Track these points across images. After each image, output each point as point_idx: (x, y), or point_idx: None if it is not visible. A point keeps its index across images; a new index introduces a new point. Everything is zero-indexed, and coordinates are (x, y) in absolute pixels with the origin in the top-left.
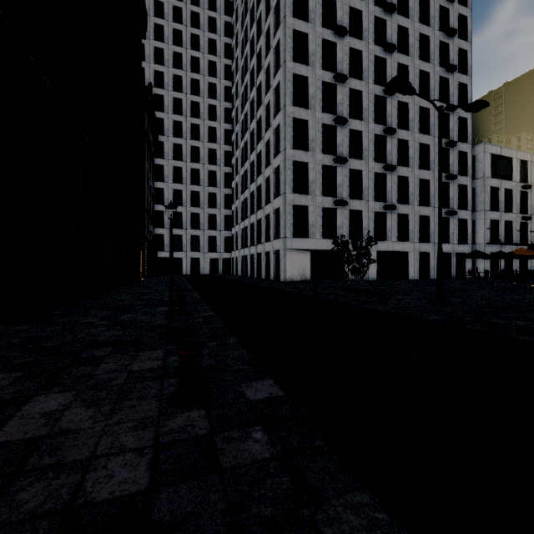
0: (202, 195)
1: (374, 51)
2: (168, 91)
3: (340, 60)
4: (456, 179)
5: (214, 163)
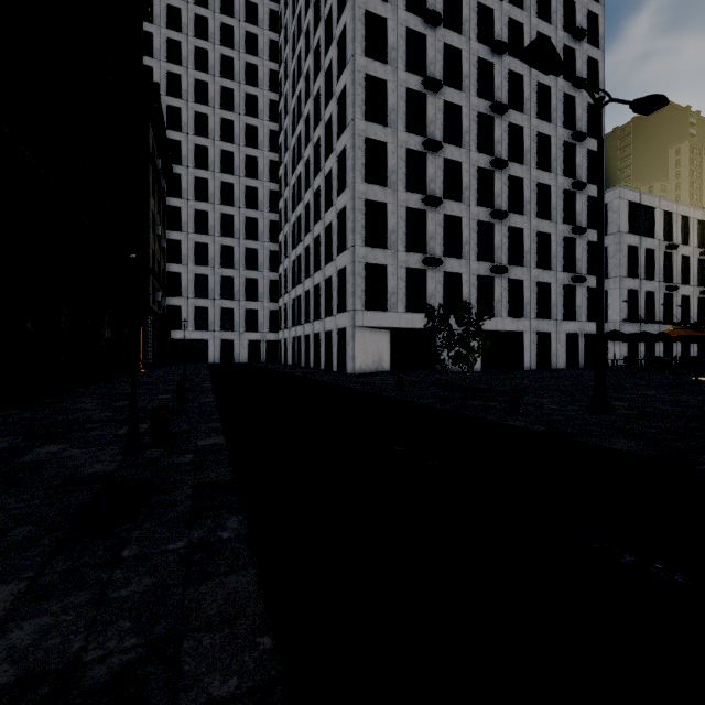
0: (237, 252)
1: (477, 51)
2: (188, 102)
3: (431, 60)
4: (585, 234)
5: (254, 208)
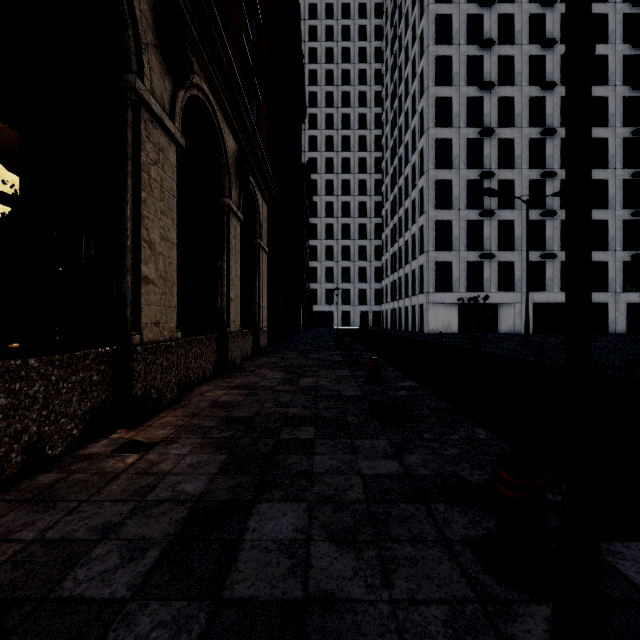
0: (352, 249)
1: (529, 93)
2: (321, 152)
3: (487, 113)
4: None
5: (364, 216)
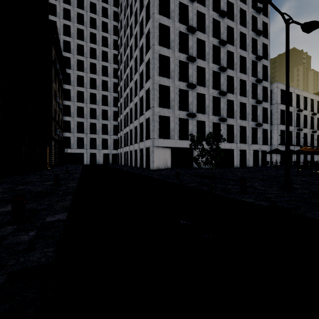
0: (98, 111)
1: (212, 15)
2: (74, 39)
3: (190, 18)
4: (261, 104)
5: (106, 90)
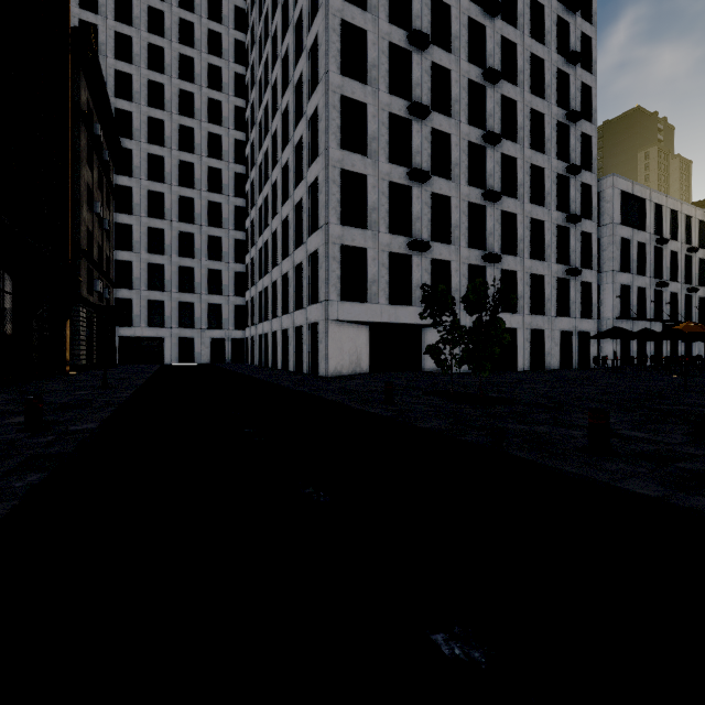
0: (198, 239)
1: (468, 10)
2: (140, 68)
3: (417, 13)
4: (579, 224)
5: (217, 191)
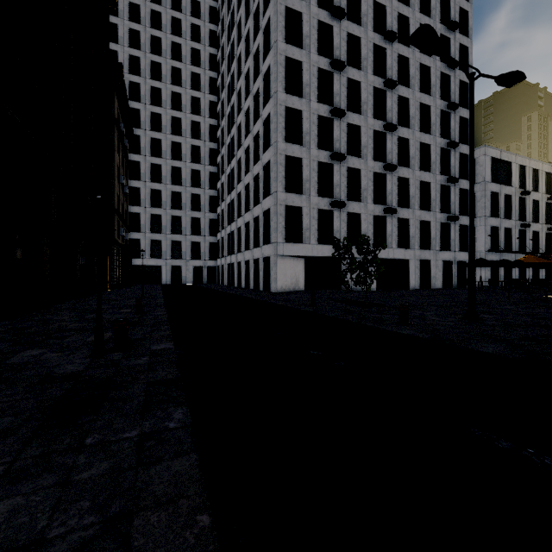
0: (184, 196)
1: (373, 39)
2: (146, 79)
3: (337, 46)
4: (457, 183)
5: (197, 162)
